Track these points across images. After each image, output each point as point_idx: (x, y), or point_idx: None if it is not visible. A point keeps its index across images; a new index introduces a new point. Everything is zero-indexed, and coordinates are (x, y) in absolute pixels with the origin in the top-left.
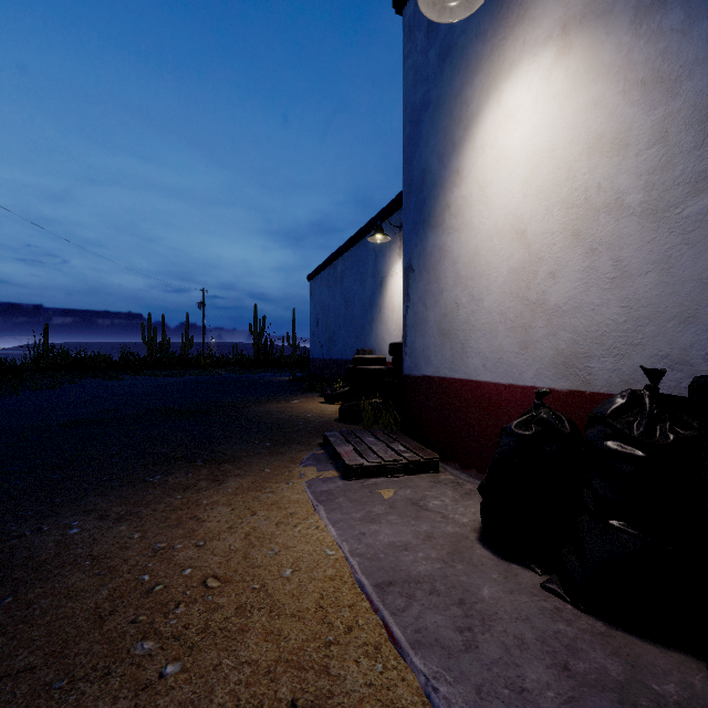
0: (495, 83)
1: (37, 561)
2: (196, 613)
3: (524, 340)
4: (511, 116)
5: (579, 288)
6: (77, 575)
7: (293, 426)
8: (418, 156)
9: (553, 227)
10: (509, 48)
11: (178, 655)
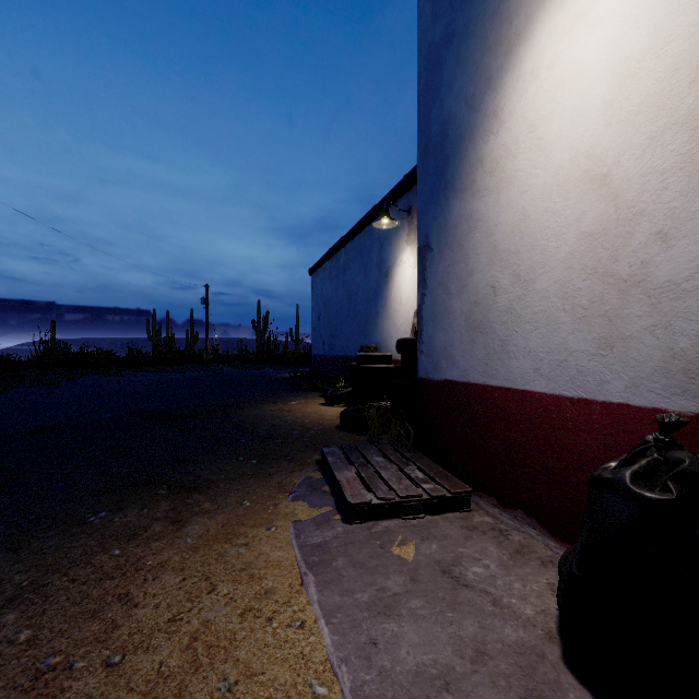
0: None
1: None
2: None
3: (607, 335)
4: (583, 16)
5: None
6: None
7: (287, 436)
8: (438, 106)
9: (664, 162)
10: None
11: None
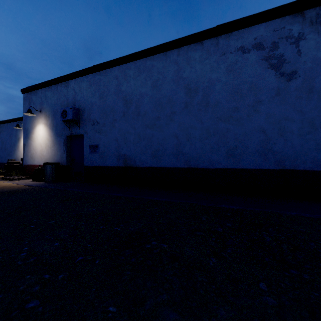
0: (38, 123)
1: None
2: None
3: (41, 159)
4: (40, 129)
5: (46, 153)
6: None
7: None
8: (27, 125)
9: (44, 146)
10: (40, 120)
11: None
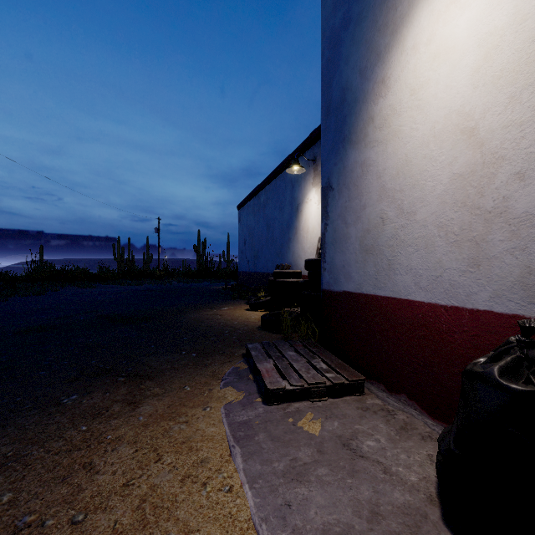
0: None
1: None
2: None
3: (475, 255)
4: (455, 1)
5: None
6: None
7: (220, 334)
8: (338, 76)
9: (522, 116)
10: None
11: None
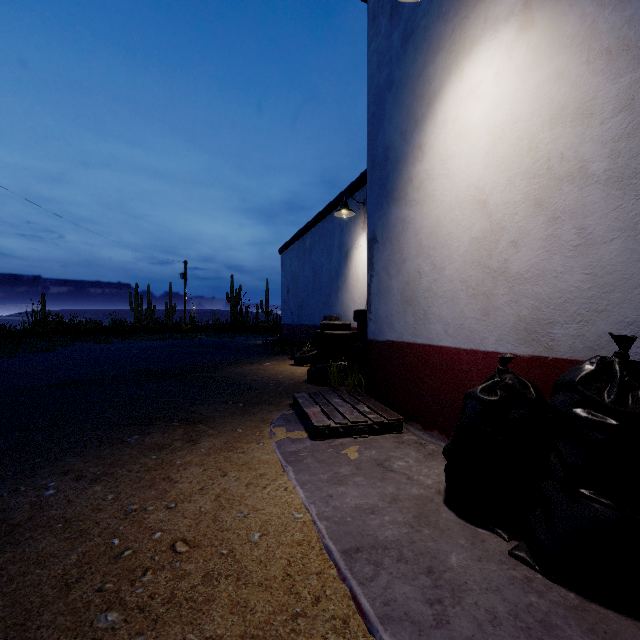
0: (456, 61)
1: (10, 523)
2: (163, 581)
3: (486, 306)
4: (473, 92)
5: (541, 256)
6: (48, 539)
7: (265, 387)
8: (382, 134)
9: (515, 197)
10: (470, 26)
11: (142, 629)
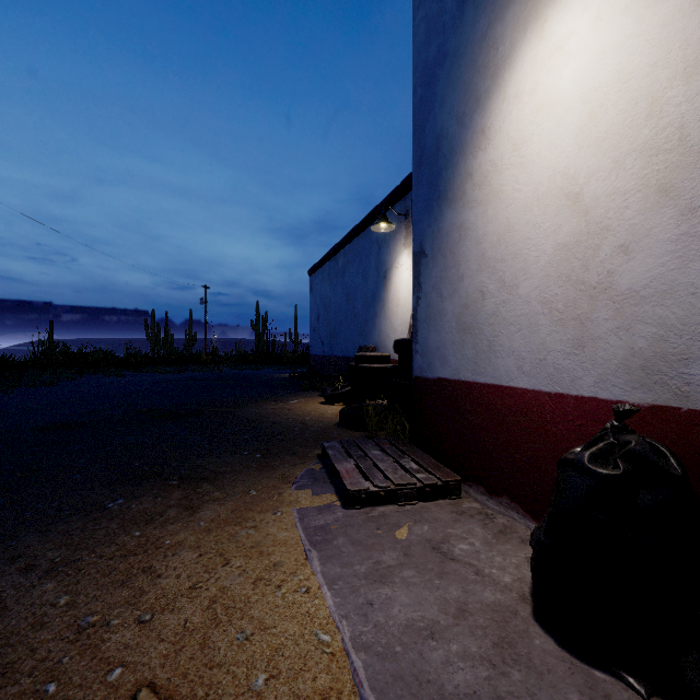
0: (535, 12)
1: None
2: None
3: (579, 336)
4: (559, 48)
5: (669, 264)
6: None
7: (289, 432)
8: (432, 121)
9: (625, 184)
10: None
11: None
